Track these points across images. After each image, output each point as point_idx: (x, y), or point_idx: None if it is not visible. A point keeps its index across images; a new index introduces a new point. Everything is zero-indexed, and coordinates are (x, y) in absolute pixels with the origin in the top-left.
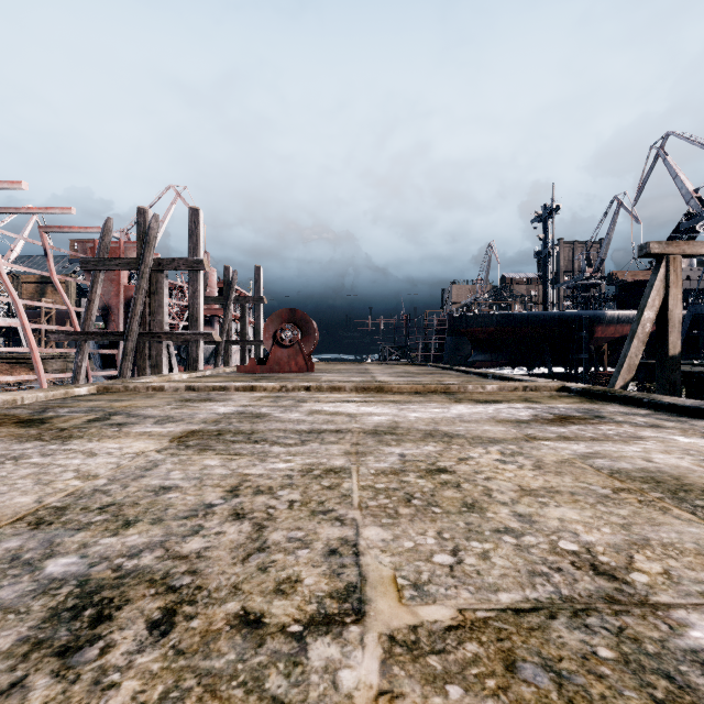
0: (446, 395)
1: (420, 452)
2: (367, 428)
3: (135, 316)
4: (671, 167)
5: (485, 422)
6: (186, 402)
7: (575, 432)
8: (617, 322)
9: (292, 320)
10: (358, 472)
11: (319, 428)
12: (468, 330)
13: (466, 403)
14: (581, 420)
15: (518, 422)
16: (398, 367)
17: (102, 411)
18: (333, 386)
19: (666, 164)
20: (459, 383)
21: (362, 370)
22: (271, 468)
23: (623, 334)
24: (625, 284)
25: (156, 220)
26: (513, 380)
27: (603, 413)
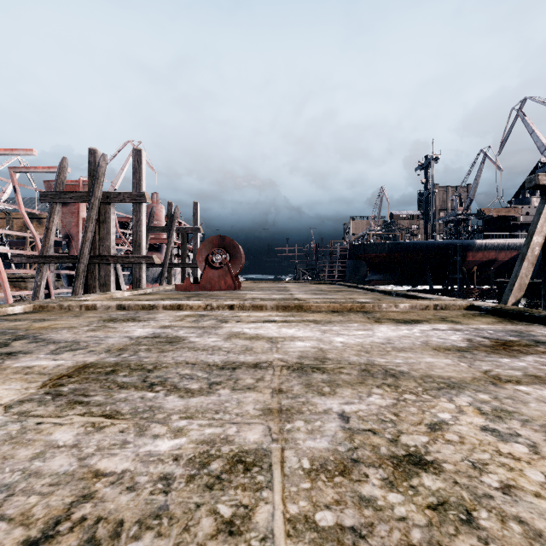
0: (362, 313)
1: (367, 409)
2: (291, 360)
3: (86, 241)
4: (528, 125)
5: (422, 351)
6: (108, 321)
7: (540, 368)
8: (485, 249)
9: (221, 246)
10: (282, 466)
11: (235, 360)
12: (365, 255)
13: (387, 323)
14: (526, 348)
15: (459, 351)
16: (311, 286)
17: (11, 335)
18: (255, 305)
19: (524, 122)
20: (373, 301)
21: (281, 288)
22: (145, 452)
23: (489, 259)
24: (490, 219)
25: (104, 159)
26: (417, 297)
27: (538, 336)
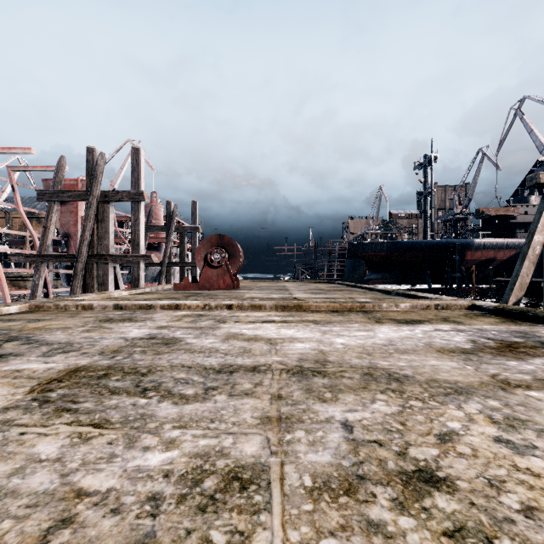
0: (363, 313)
1: (371, 418)
2: (290, 363)
3: (84, 240)
4: (527, 124)
5: (426, 353)
6: (104, 322)
7: None
8: (483, 248)
9: (220, 245)
10: (281, 484)
11: (232, 363)
12: (364, 254)
13: (388, 323)
14: (533, 349)
15: (464, 353)
16: (310, 285)
17: (4, 336)
18: (254, 304)
19: (522, 122)
20: (373, 301)
21: (280, 287)
22: (134, 467)
23: (487, 258)
24: (489, 218)
25: (102, 158)
26: (417, 297)
27: (543, 337)
